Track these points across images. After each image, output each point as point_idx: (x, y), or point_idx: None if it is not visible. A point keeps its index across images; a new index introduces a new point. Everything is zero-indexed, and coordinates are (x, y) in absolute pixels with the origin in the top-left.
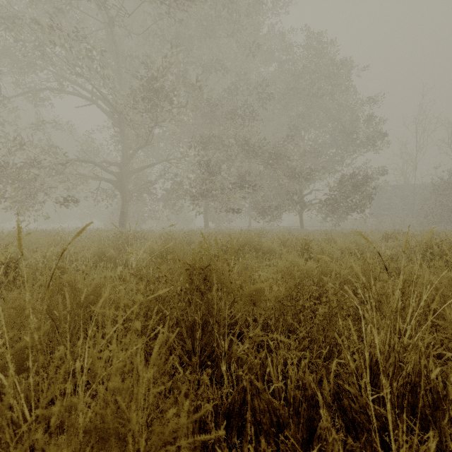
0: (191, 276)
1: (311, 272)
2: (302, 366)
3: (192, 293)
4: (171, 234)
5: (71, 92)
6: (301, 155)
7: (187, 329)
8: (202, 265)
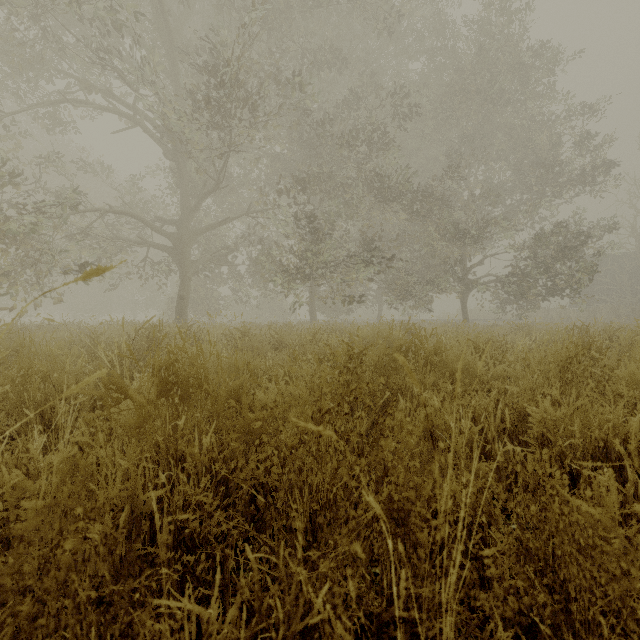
0: None
1: None
2: None
3: None
4: (244, 329)
5: (100, 106)
6: (466, 203)
7: None
8: None
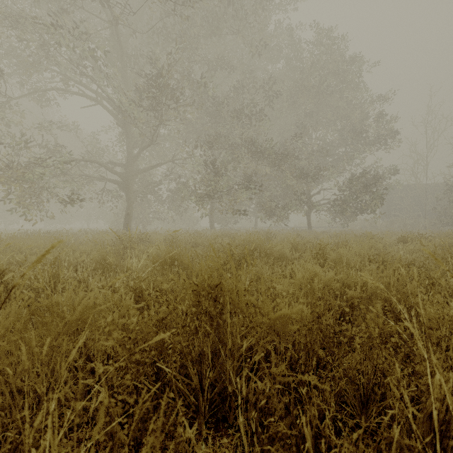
0: (199, 298)
1: (332, 284)
2: (354, 438)
3: (200, 319)
4: (176, 236)
5: (76, 92)
6: (309, 155)
7: (194, 363)
8: (212, 284)
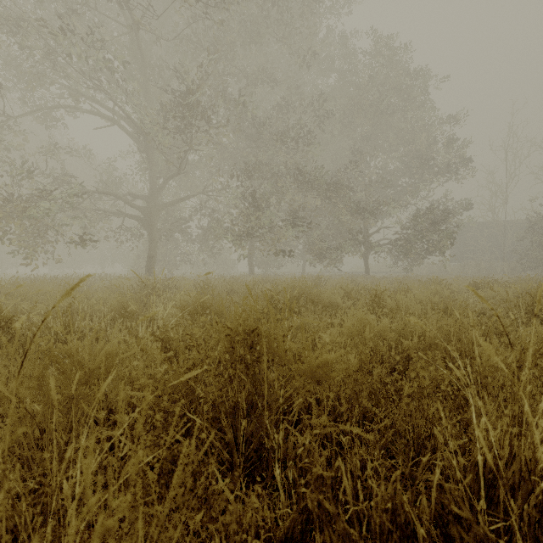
0: (233, 344)
1: (386, 334)
2: (392, 480)
3: (234, 366)
4: (208, 282)
5: (88, 110)
6: (366, 186)
7: (227, 415)
8: (247, 328)
